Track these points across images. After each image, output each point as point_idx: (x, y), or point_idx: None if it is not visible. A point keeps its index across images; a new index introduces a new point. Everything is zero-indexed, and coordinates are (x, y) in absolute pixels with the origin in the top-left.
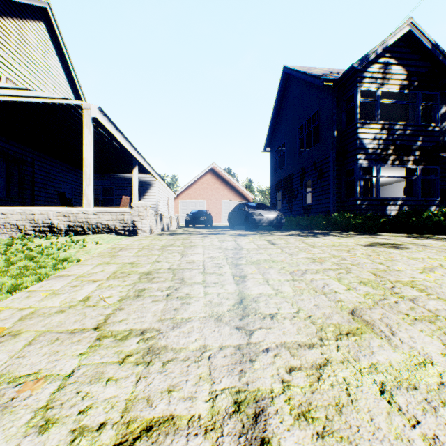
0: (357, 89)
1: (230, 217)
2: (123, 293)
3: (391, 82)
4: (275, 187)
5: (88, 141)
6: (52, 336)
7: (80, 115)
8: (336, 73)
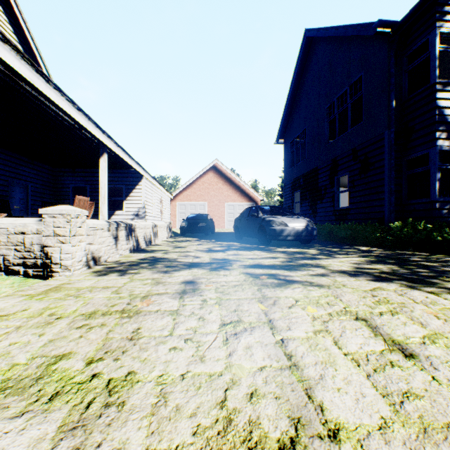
0: (436, 31)
1: (237, 225)
2: None
3: None
4: (291, 185)
5: None
6: None
7: None
8: None
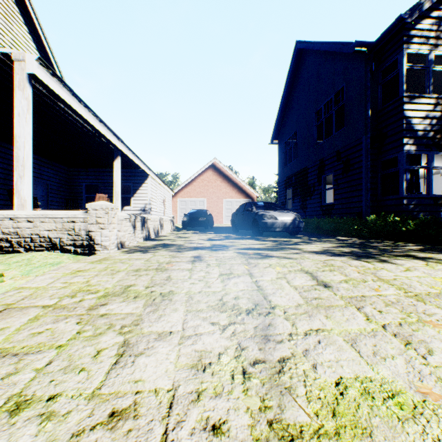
0: (403, 52)
1: (233, 219)
2: None
3: None
4: (284, 183)
5: (22, 110)
6: None
7: None
8: None
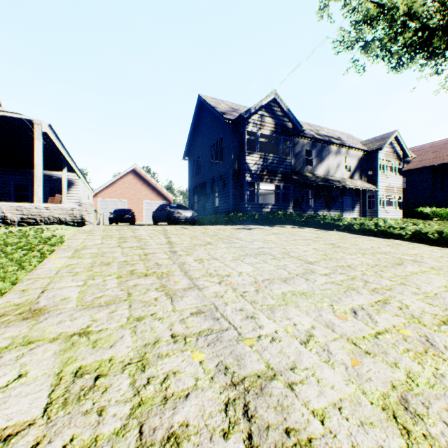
0: (245, 130)
1: (154, 215)
2: (117, 241)
3: (265, 128)
4: (193, 191)
5: (40, 150)
6: (105, 248)
7: (25, 125)
8: (236, 110)
